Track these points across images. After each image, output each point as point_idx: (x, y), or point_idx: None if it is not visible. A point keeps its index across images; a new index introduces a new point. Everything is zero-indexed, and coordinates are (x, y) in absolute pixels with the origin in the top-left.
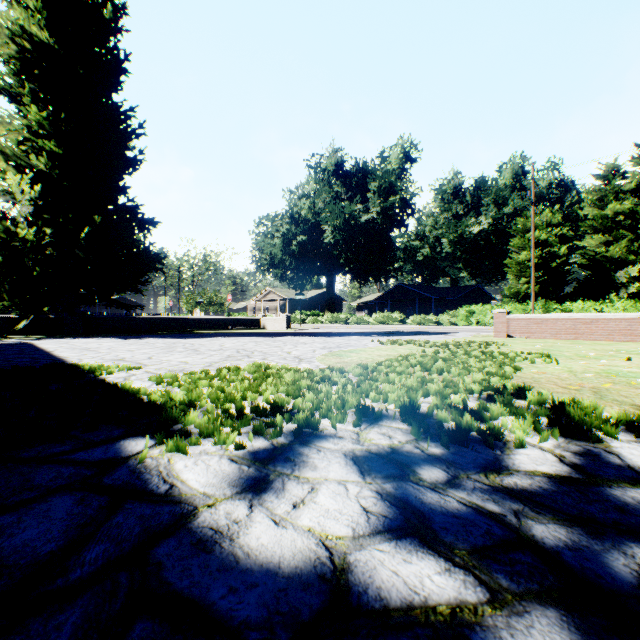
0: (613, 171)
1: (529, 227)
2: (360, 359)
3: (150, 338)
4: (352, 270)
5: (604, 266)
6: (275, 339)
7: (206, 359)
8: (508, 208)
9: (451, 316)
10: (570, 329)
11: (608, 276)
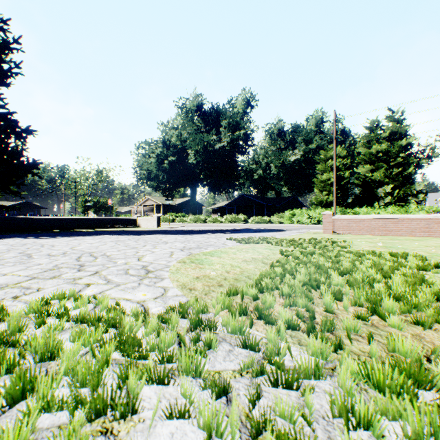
0: (375, 124)
1: (328, 157)
2: (225, 269)
3: (12, 238)
4: (209, 184)
5: (370, 185)
6: (140, 237)
7: (4, 277)
8: (313, 145)
9: (279, 217)
10: (382, 227)
11: (373, 192)
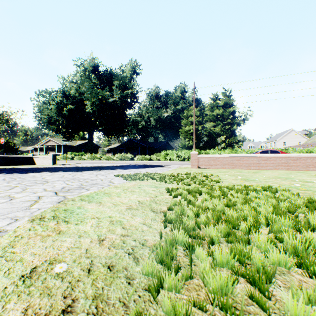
0: (216, 97)
1: (189, 115)
2: (99, 231)
3: None
4: (104, 129)
5: (213, 135)
6: (20, 176)
7: None
8: (179, 107)
9: (157, 156)
10: (230, 163)
11: (214, 140)
